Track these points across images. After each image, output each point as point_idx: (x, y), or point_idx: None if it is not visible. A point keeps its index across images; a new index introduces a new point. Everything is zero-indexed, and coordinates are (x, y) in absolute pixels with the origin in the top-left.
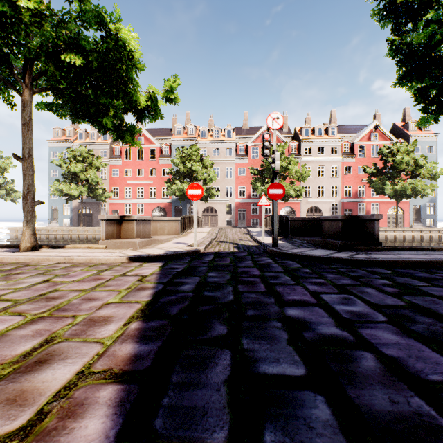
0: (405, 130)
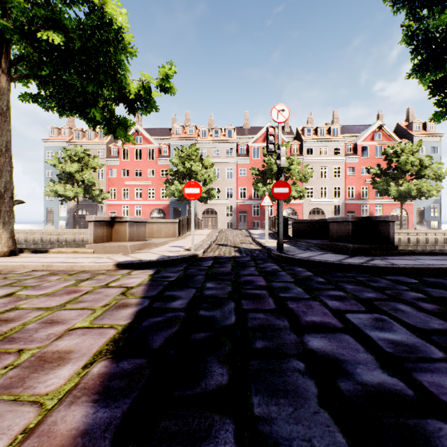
0: (409, 130)
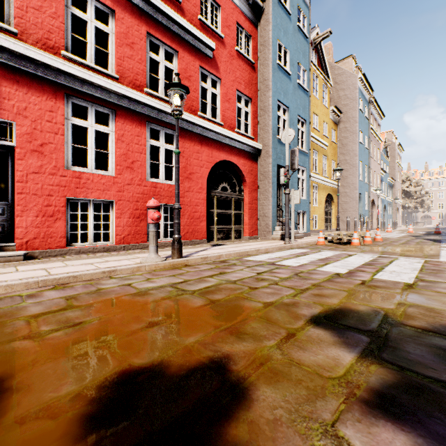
0: None
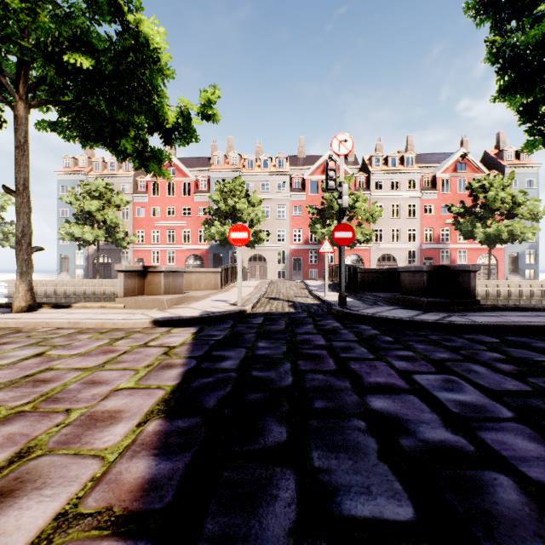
0: (499, 160)
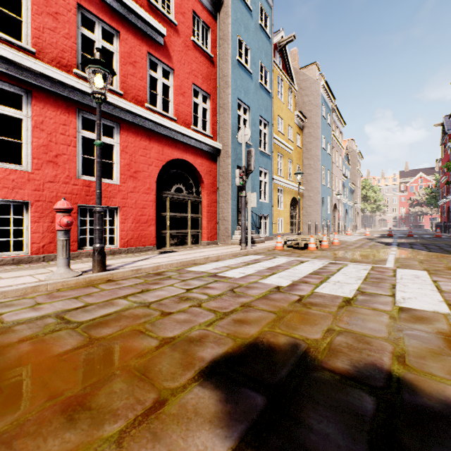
0: None
